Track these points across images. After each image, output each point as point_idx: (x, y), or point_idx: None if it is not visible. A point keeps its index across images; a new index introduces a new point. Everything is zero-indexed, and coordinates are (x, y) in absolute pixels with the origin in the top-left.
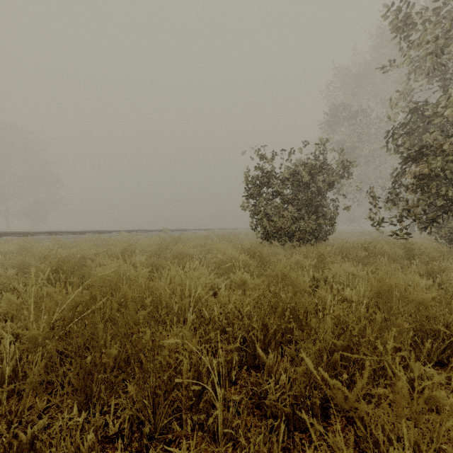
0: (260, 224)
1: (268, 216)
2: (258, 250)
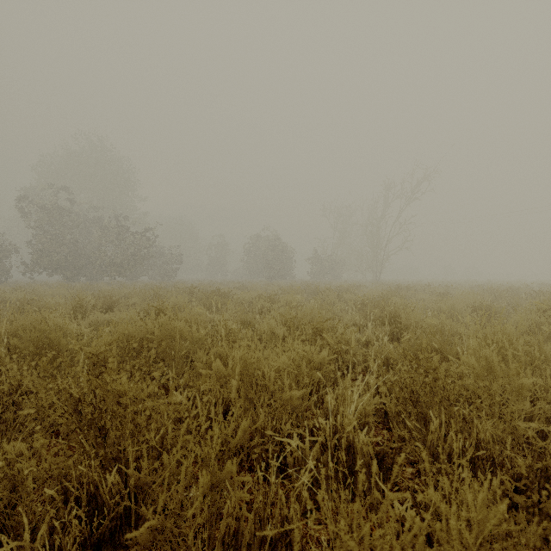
0: None
1: None
2: None
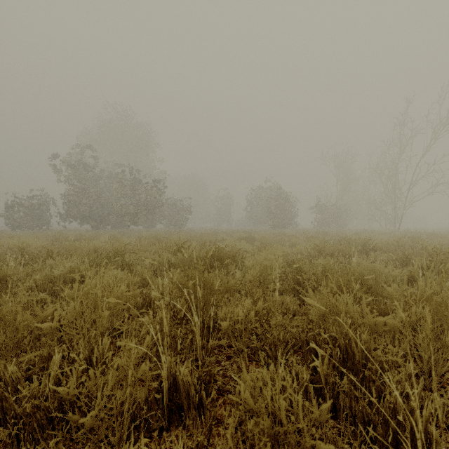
0: (10, 223)
1: (14, 220)
2: (5, 231)
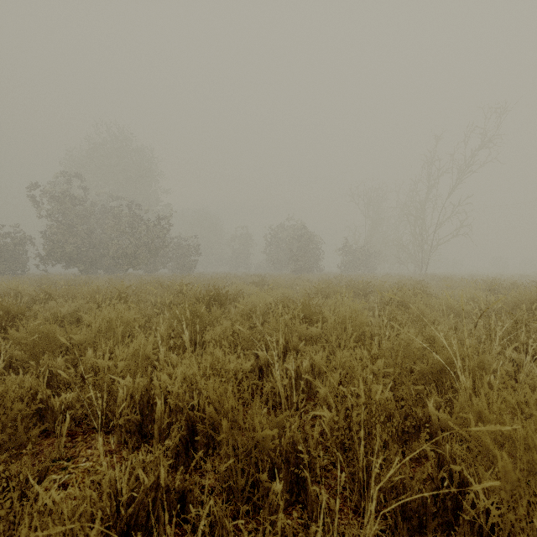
0: None
1: None
2: None
